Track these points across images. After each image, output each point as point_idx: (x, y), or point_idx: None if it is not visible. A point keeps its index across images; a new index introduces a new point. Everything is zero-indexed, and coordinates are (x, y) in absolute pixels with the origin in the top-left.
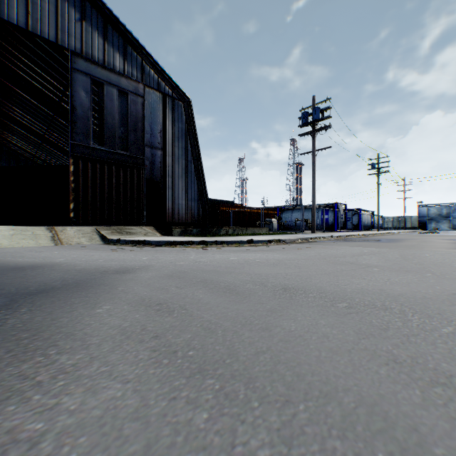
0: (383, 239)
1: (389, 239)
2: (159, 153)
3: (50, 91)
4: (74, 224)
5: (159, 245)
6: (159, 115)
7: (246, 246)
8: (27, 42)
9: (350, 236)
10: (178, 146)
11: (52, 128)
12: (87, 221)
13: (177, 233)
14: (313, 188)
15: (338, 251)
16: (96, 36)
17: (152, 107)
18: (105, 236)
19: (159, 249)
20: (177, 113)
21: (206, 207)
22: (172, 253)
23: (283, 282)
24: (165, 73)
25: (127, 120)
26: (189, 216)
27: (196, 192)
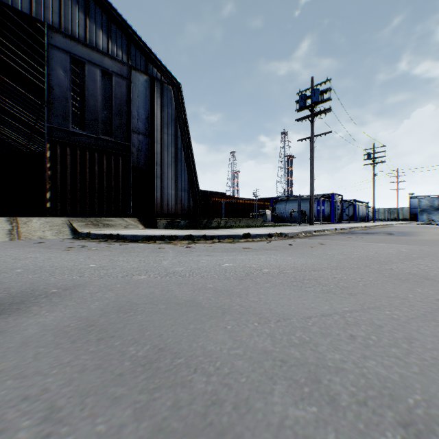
0: (394, 232)
1: (399, 231)
2: (147, 140)
3: (37, 78)
4: (51, 215)
5: (136, 240)
6: (147, 99)
7: (241, 241)
8: (9, 24)
9: (353, 229)
10: (167, 133)
11: (41, 118)
12: (66, 212)
13: (163, 225)
14: (311, 176)
15: (367, 251)
16: (76, 11)
17: (138, 91)
18: (76, 229)
19: (132, 246)
20: (166, 98)
21: (197, 198)
22: (143, 254)
23: (368, 368)
24: (153, 55)
25: (112, 103)
26: (179, 207)
27: (186, 181)
